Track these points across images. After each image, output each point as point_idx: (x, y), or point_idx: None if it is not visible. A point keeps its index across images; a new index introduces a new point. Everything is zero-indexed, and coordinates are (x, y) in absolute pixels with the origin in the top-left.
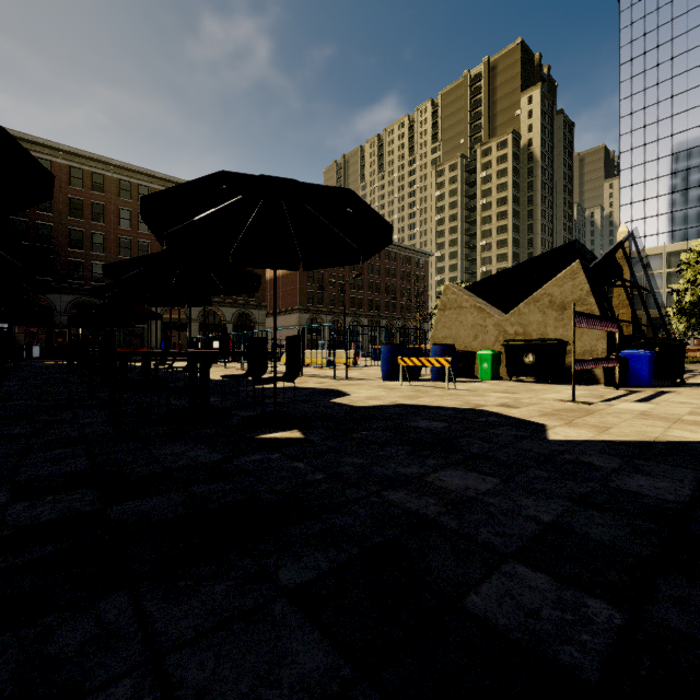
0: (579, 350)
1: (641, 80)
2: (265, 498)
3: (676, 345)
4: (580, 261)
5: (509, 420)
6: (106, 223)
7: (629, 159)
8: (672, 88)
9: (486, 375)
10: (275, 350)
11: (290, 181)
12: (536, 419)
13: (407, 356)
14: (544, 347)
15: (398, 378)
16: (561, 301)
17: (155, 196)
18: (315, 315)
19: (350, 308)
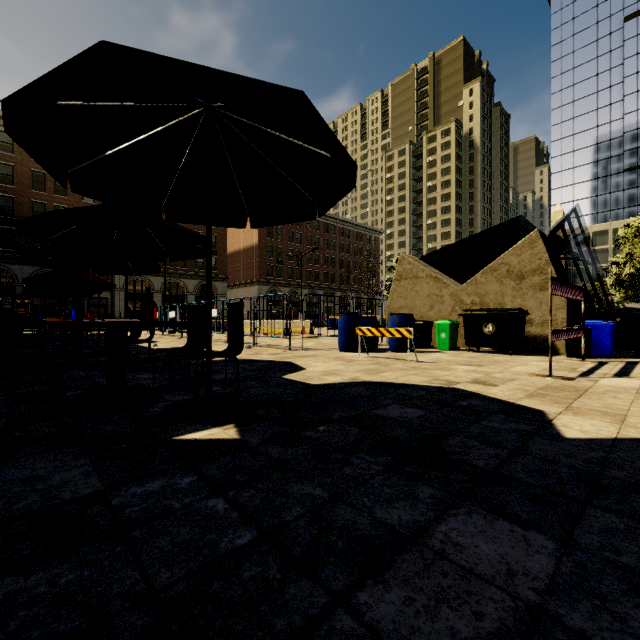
0: (537, 320)
1: (570, 76)
2: (117, 625)
3: (638, 314)
4: (538, 230)
5: (496, 404)
6: (69, 196)
7: (559, 147)
8: (597, 84)
9: (443, 345)
10: (208, 320)
11: (212, 69)
12: (527, 402)
13: (364, 325)
14: (504, 316)
15: (355, 349)
16: (519, 270)
17: (18, 95)
18: (274, 287)
19: (307, 281)
